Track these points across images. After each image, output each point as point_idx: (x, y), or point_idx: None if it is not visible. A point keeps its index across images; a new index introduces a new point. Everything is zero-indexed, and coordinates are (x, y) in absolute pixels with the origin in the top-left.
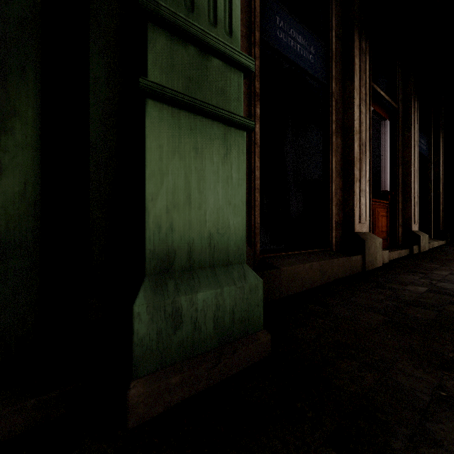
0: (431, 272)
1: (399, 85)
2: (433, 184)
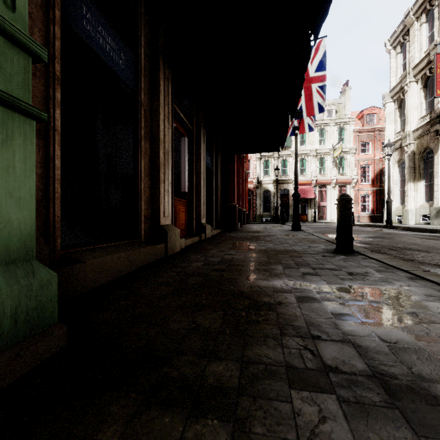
0: (208, 252)
1: (194, 113)
2: (215, 189)
